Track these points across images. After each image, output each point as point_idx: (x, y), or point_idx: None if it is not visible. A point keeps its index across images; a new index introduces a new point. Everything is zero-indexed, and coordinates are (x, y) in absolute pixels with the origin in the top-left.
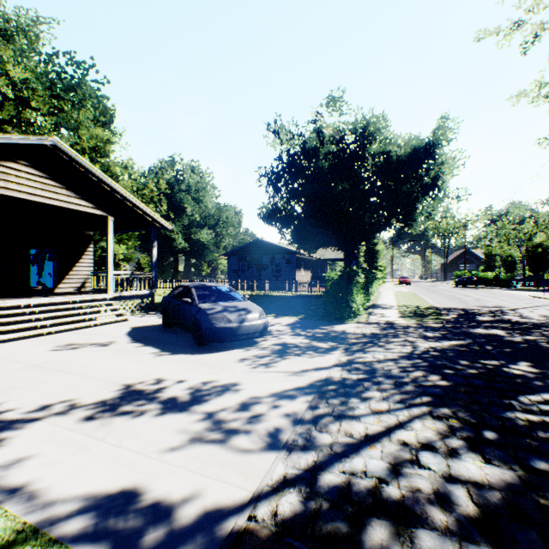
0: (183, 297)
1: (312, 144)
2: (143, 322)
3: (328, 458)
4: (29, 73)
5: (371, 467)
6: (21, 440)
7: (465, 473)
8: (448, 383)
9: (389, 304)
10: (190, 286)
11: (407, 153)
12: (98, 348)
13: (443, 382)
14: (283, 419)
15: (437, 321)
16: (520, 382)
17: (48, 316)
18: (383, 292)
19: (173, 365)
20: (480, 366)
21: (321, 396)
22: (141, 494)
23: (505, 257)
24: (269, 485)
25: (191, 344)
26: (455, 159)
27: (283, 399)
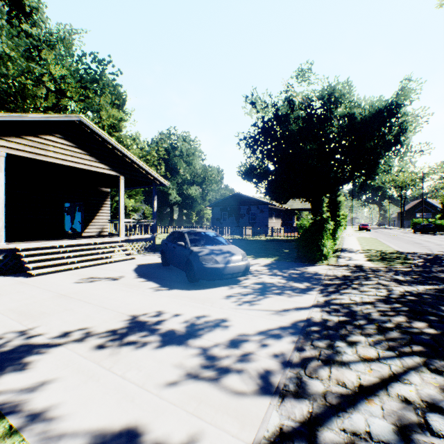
0: (177, 240)
1: (283, 111)
2: (146, 261)
3: (324, 410)
4: (65, 70)
5: (374, 428)
6: (44, 364)
7: None
8: (436, 330)
9: (354, 248)
10: (183, 232)
11: (370, 114)
12: (111, 282)
13: (430, 329)
14: (271, 359)
15: (406, 265)
16: None
17: (75, 254)
18: (346, 238)
19: (170, 300)
20: None
21: (305, 338)
22: (142, 434)
23: None
24: (266, 438)
25: (184, 280)
26: (419, 116)
27: (269, 338)
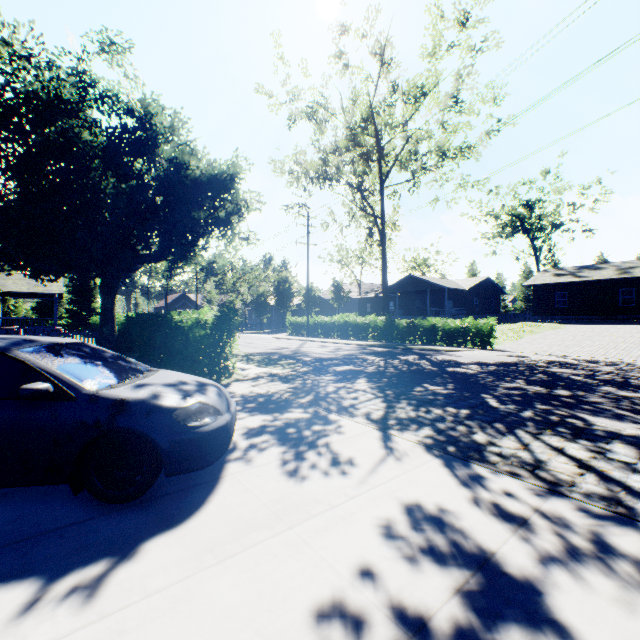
0: None
1: (63, 92)
2: None
3: (639, 497)
4: None
5: None
6: None
7: (632, 454)
8: (465, 409)
9: None
10: None
11: (209, 175)
12: None
13: (463, 410)
14: (548, 498)
15: (299, 365)
16: (464, 396)
17: None
18: None
19: (235, 569)
20: (429, 393)
21: (479, 461)
22: None
23: (229, 304)
24: None
25: (85, 510)
26: (258, 201)
27: (484, 484)
